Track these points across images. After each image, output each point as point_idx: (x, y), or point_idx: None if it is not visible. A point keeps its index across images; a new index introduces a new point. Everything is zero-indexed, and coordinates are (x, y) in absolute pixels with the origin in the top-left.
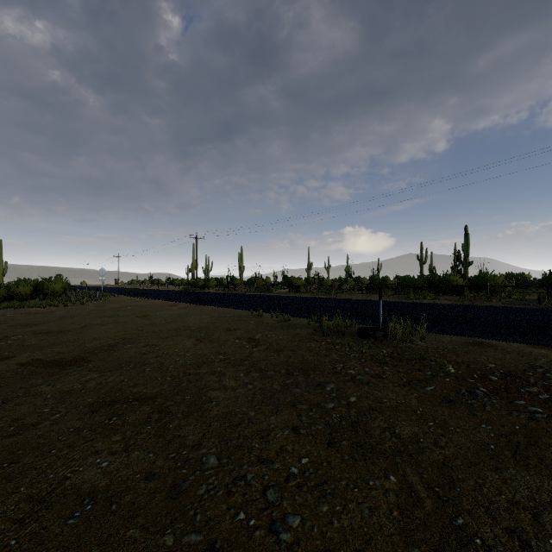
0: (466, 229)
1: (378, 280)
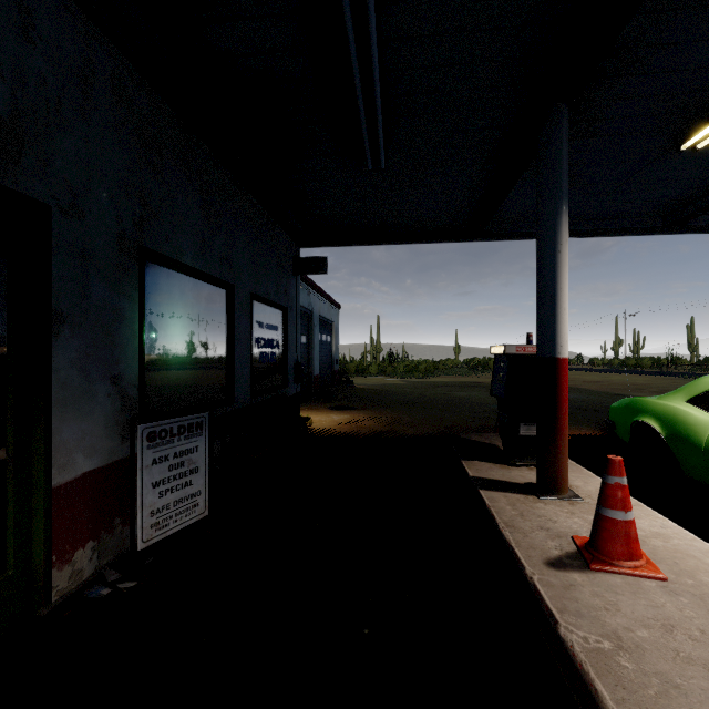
0: None
1: None
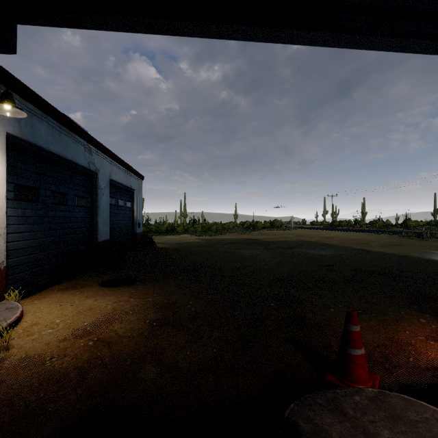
0: None
1: None
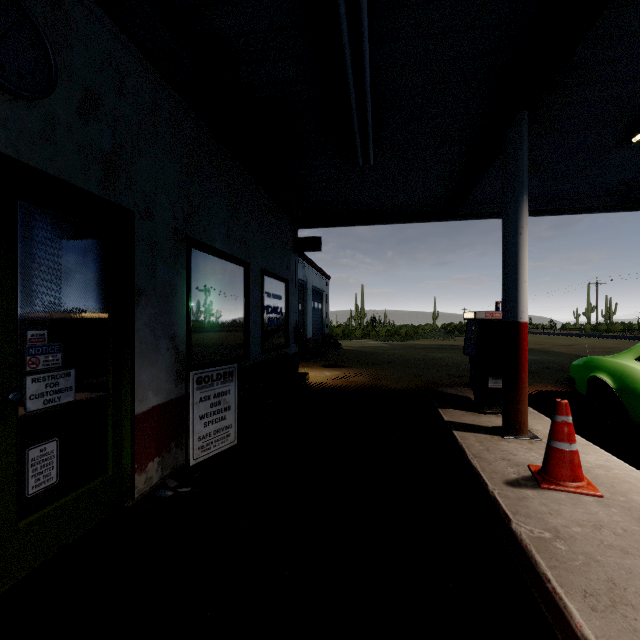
0: None
1: None
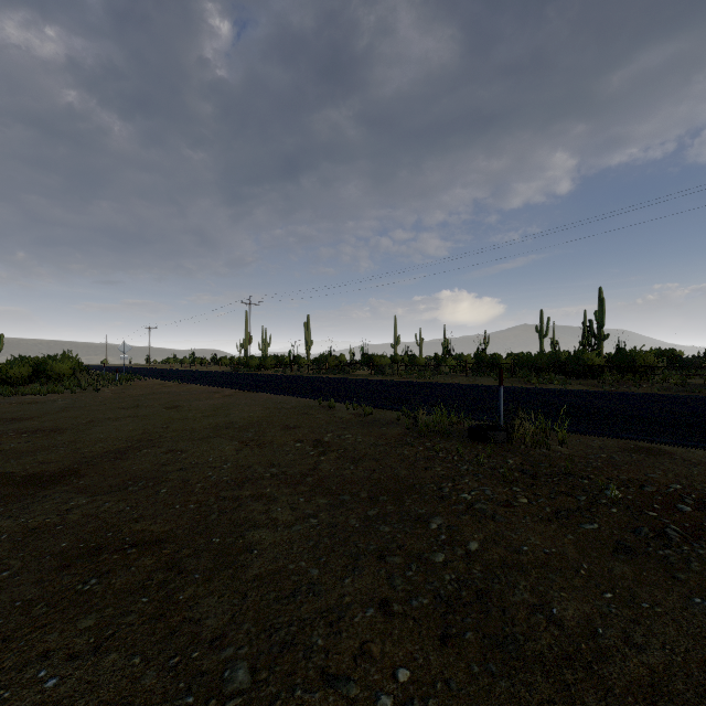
0: (600, 292)
1: (485, 359)
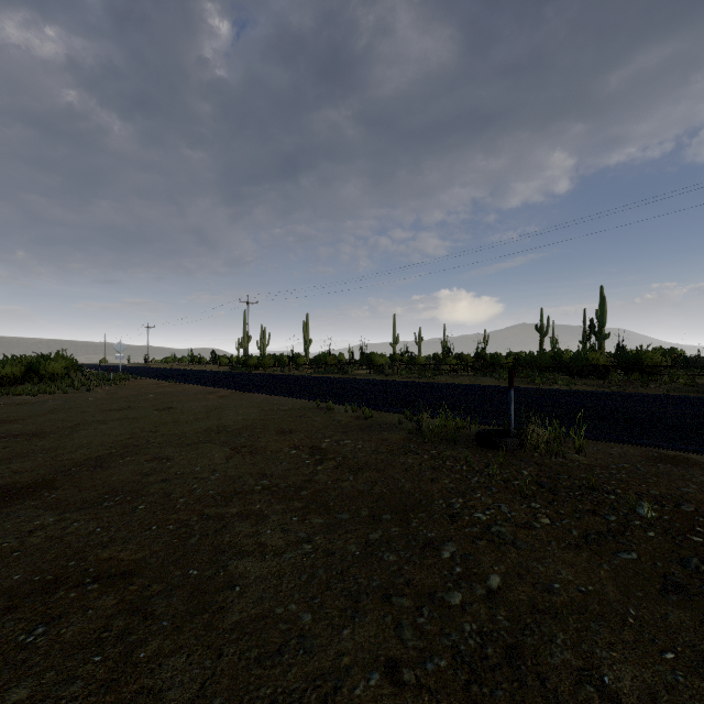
0: (601, 291)
1: (485, 358)
